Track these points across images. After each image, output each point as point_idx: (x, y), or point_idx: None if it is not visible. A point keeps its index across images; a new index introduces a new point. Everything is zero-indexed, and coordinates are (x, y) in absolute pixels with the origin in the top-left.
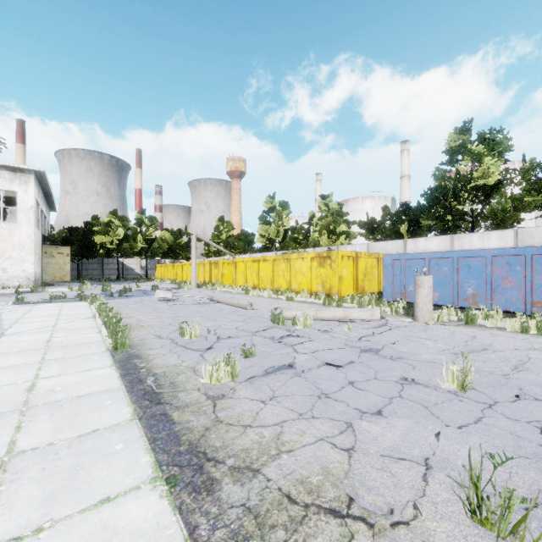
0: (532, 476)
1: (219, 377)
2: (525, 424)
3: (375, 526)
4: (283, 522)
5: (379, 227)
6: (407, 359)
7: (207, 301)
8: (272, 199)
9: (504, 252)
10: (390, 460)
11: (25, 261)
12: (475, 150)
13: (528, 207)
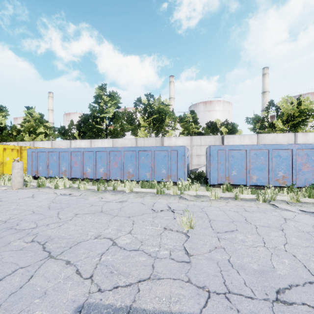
0: None
1: None
2: None
3: None
4: None
5: (66, 132)
6: None
7: None
8: None
9: (75, 150)
10: None
11: None
12: (106, 99)
13: (125, 129)
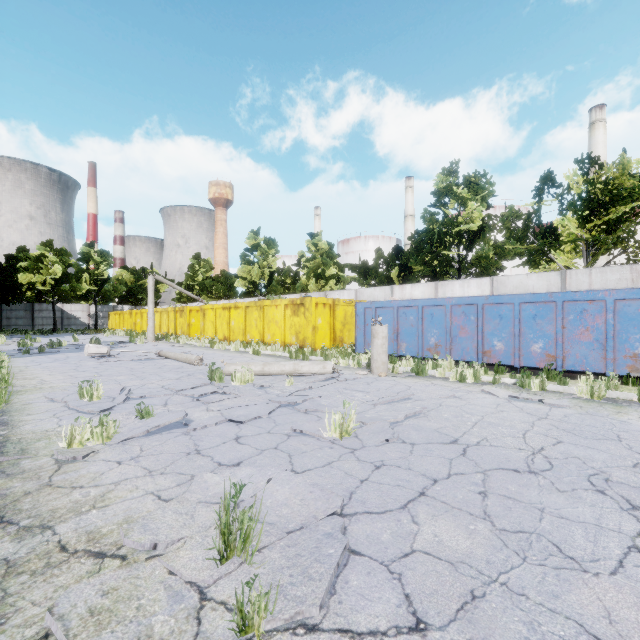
0: (318, 505)
1: (83, 440)
2: (367, 464)
3: (127, 560)
4: (35, 569)
5: (372, 271)
6: (321, 412)
7: (153, 357)
8: (256, 235)
9: (460, 301)
10: (204, 505)
11: None
12: (461, 193)
13: (508, 254)
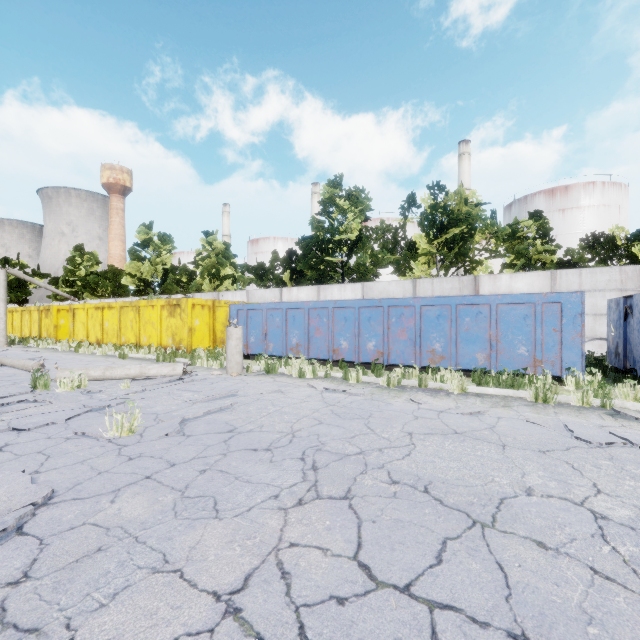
0: (22, 499)
1: None
2: (123, 458)
3: None
4: None
5: (267, 273)
6: (131, 413)
7: None
8: (148, 229)
9: (316, 305)
10: None
11: None
12: (343, 205)
13: (381, 263)
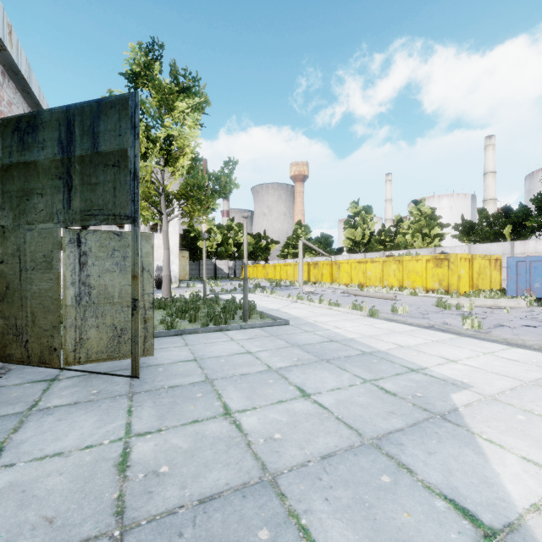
0: None
1: (474, 326)
2: None
3: None
4: None
5: (477, 229)
6: None
7: (346, 295)
8: (356, 204)
9: None
10: None
11: (173, 263)
12: None
13: None
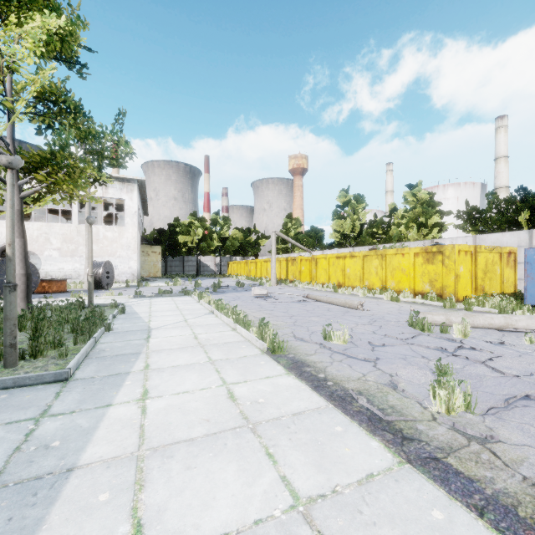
0: None
1: (455, 406)
2: None
3: None
4: None
5: (484, 217)
6: None
7: (304, 299)
8: (346, 193)
9: None
10: None
11: (131, 259)
12: None
13: None
